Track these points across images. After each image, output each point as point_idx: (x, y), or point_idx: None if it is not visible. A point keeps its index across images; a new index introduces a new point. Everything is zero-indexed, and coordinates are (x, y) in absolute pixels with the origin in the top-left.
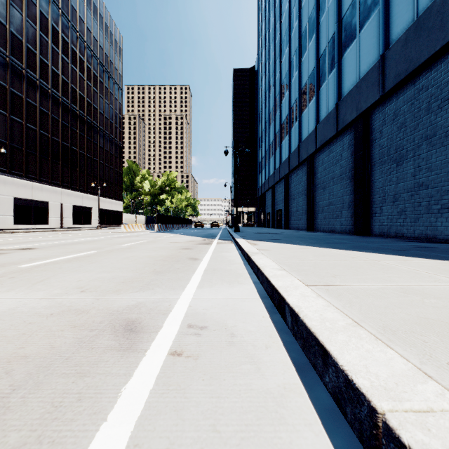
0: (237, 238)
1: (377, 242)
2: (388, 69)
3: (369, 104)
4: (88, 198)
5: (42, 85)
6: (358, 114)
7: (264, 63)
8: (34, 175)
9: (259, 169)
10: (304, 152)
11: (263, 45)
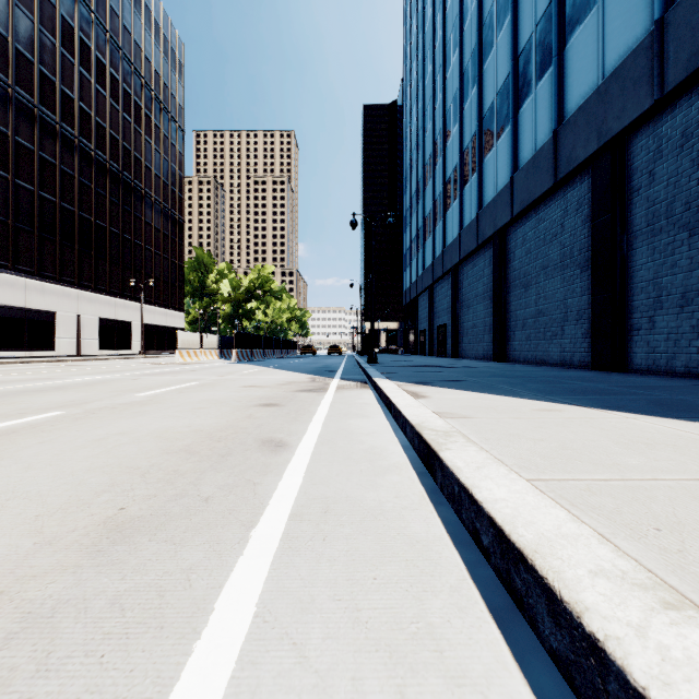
0: (377, 379)
1: (679, 389)
2: (673, 45)
3: (627, 121)
4: (125, 306)
5: (44, 116)
6: (603, 143)
7: (414, 86)
8: (30, 267)
9: (407, 259)
10: (488, 225)
11: (413, 56)
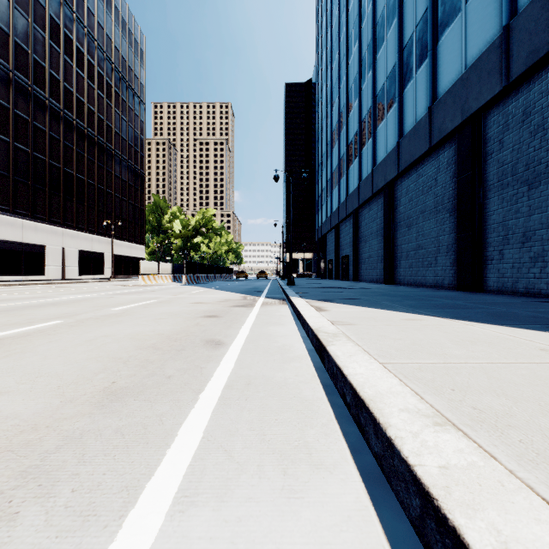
0: (292, 297)
1: (515, 304)
2: (516, 45)
3: (483, 101)
4: (99, 241)
5: (36, 94)
6: (465, 117)
7: (324, 69)
8: (26, 211)
9: (319, 204)
10: (380, 179)
11: (323, 46)
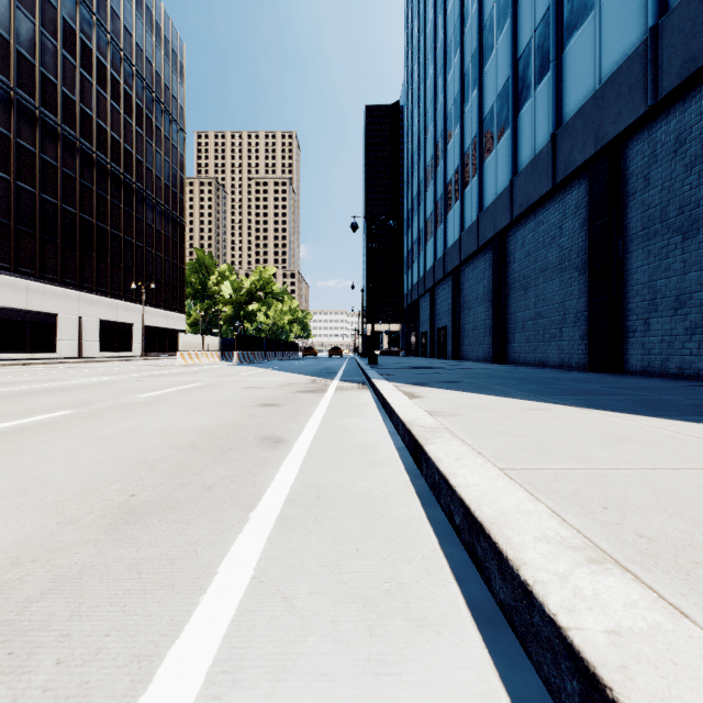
0: (376, 380)
1: (668, 389)
2: (666, 52)
3: (623, 126)
4: (126, 308)
5: (45, 119)
6: (599, 147)
7: (416, 87)
8: (31, 269)
9: (409, 261)
10: (488, 227)
11: (415, 58)
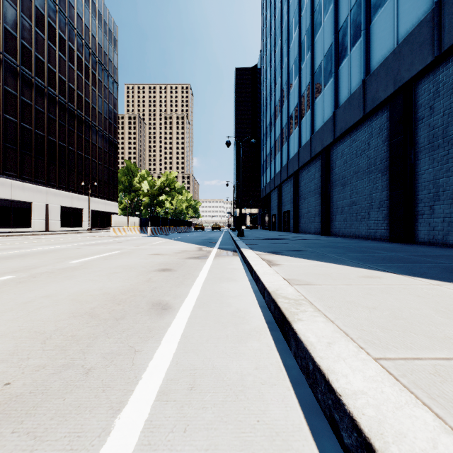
0: (243, 249)
1: None
2: (448, 18)
3: (414, 71)
4: (78, 198)
5: (24, 73)
6: (397, 87)
7: (268, 54)
8: (14, 172)
9: (264, 168)
10: (317, 144)
11: (268, 34)
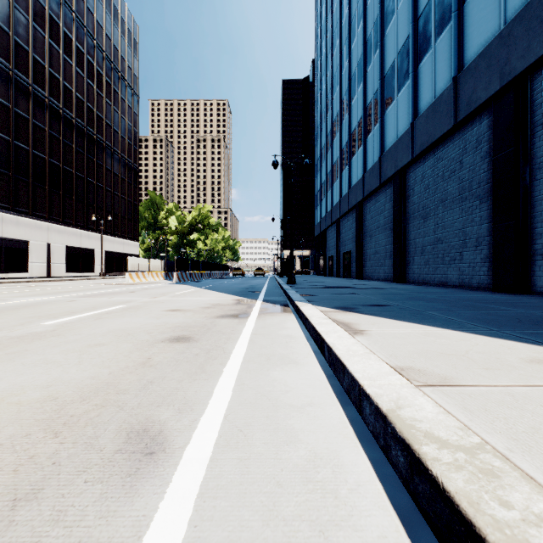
0: (300, 303)
1: None
2: None
3: (533, 58)
4: (88, 236)
5: (18, 79)
6: (505, 82)
7: (324, 58)
8: (6, 204)
9: (318, 199)
10: (389, 166)
11: (323, 34)
